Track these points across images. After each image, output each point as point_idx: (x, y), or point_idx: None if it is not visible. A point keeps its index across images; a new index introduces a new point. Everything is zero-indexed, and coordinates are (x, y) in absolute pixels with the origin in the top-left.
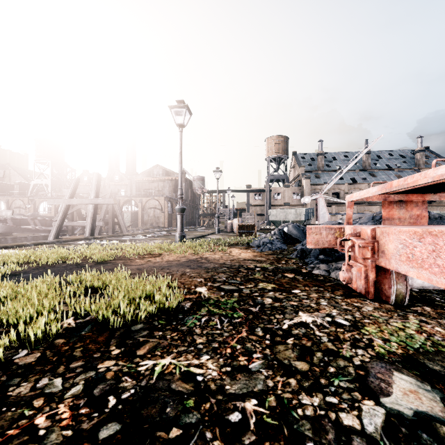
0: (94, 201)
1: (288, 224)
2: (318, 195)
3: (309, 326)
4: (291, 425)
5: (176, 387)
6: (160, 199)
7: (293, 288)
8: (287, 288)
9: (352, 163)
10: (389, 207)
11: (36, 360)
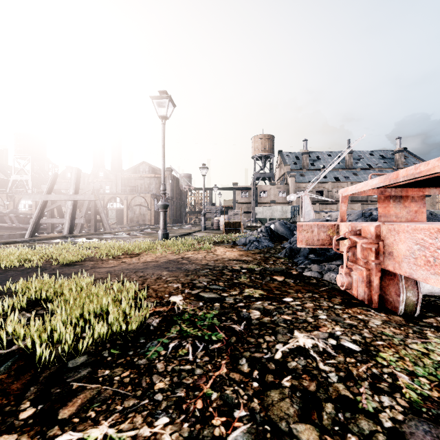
0: (73, 197)
1: (274, 221)
2: (303, 193)
3: (309, 354)
4: None
5: None
6: (147, 196)
7: (284, 296)
8: (277, 296)
9: (336, 162)
10: (385, 202)
11: None
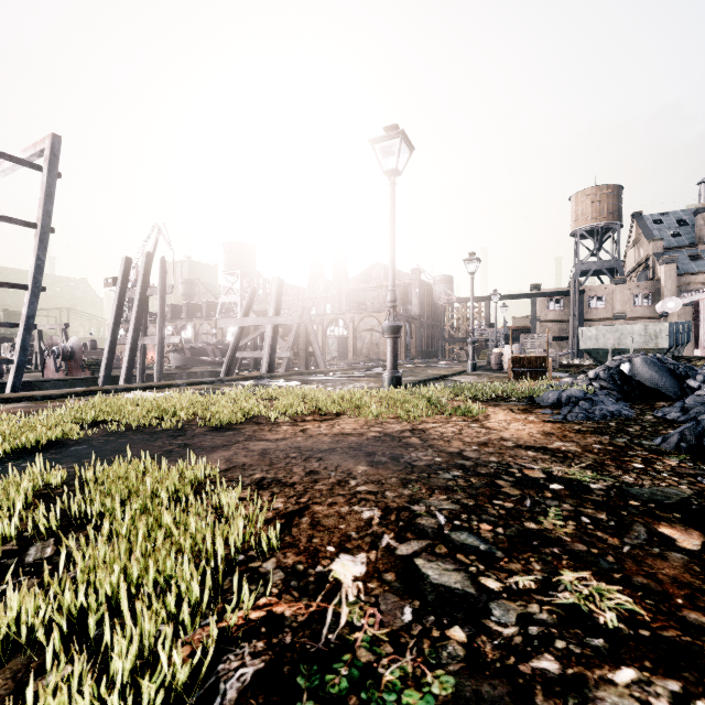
0: (273, 320)
1: (631, 356)
2: (701, 294)
3: None
4: None
5: None
6: (381, 315)
7: None
8: (704, 645)
9: None
10: None
11: None
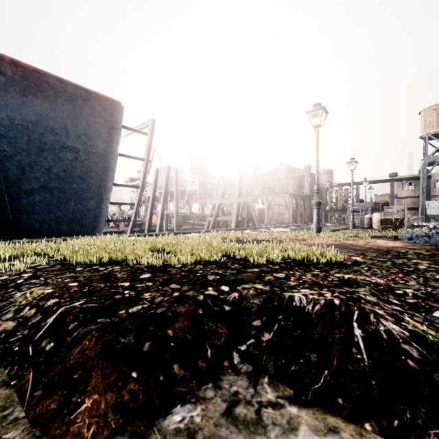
0: (237, 200)
1: None
2: None
3: None
4: (436, 298)
5: (360, 281)
6: (285, 196)
7: None
8: None
9: None
10: None
11: (279, 268)
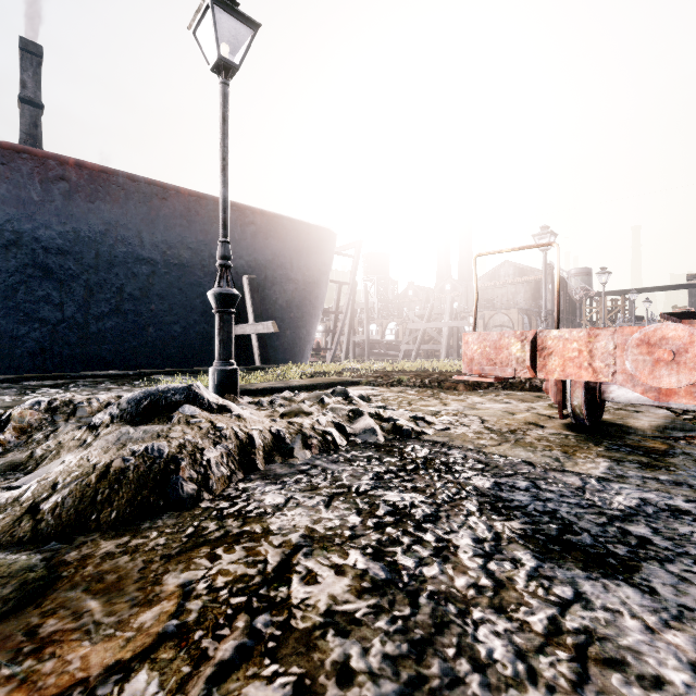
0: (448, 324)
1: None
2: None
3: None
4: None
5: None
6: (511, 312)
7: None
8: None
9: None
10: None
11: None
